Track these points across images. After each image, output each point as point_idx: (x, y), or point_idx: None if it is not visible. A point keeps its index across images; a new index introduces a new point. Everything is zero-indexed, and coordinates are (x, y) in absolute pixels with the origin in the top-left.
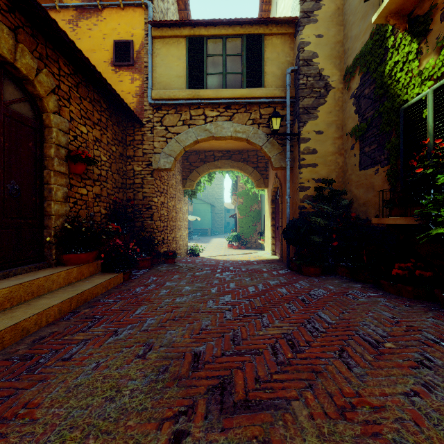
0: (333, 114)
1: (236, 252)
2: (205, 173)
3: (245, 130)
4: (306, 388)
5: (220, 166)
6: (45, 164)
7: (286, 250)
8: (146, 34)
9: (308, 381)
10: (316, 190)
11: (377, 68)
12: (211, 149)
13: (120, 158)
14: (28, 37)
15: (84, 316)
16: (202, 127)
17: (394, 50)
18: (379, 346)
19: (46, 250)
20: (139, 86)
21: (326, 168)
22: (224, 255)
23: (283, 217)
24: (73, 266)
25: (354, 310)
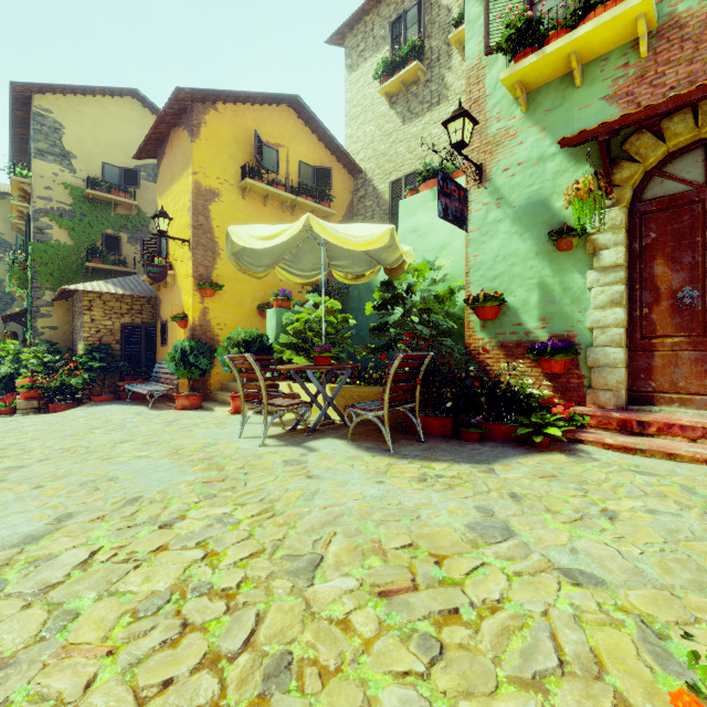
0: None
1: None
2: None
3: None
4: None
5: None
6: None
7: None
8: None
9: None
10: None
11: None
12: None
13: None
14: None
15: None
16: None
17: None
18: None
19: None
20: None
21: None
22: None
23: None
24: None
25: None
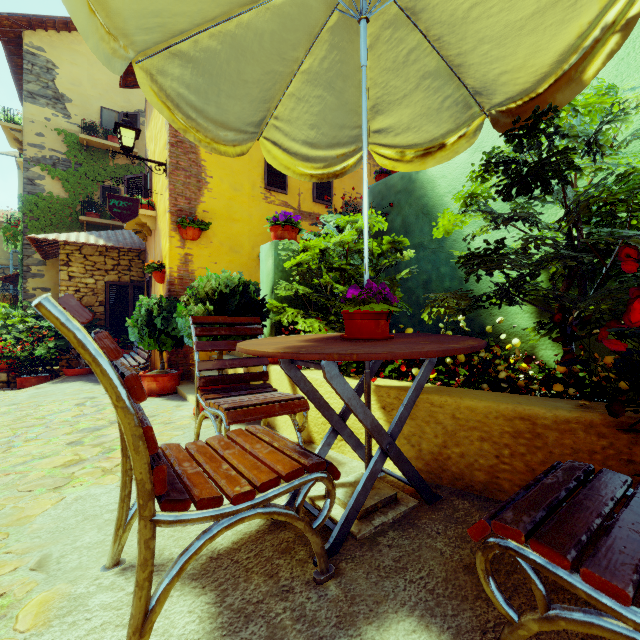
0: None
1: None
2: None
3: None
4: None
5: None
6: None
7: None
8: None
9: None
10: None
11: None
12: None
13: None
14: None
15: None
16: None
17: None
18: None
19: None
20: None
21: None
22: None
23: None
24: None
25: None
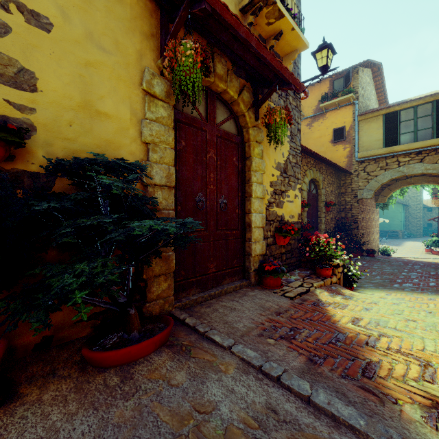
0: None
1: (435, 257)
2: (396, 189)
3: (435, 167)
4: (438, 287)
5: (413, 183)
6: (318, 210)
7: None
8: (353, 120)
9: None
10: None
11: None
12: None
13: (338, 195)
14: (317, 165)
15: None
16: (396, 170)
17: None
18: None
19: None
20: (349, 151)
21: None
22: (418, 258)
23: None
24: None
25: None
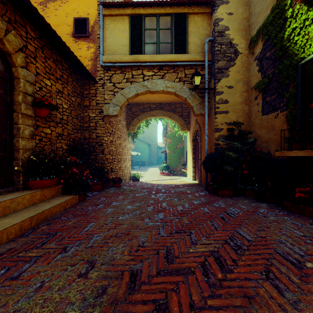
0: (240, 73)
1: (166, 178)
2: (143, 119)
3: (173, 85)
4: None
5: (154, 115)
6: (14, 108)
7: (205, 176)
8: (98, 13)
9: (243, 308)
10: (228, 131)
11: (277, 35)
12: (148, 102)
13: (78, 107)
14: None
15: (41, 232)
16: (141, 84)
17: (292, 19)
18: (301, 266)
19: (15, 177)
20: (93, 52)
21: (235, 115)
22: (157, 180)
23: (202, 152)
24: (37, 189)
25: (267, 228)
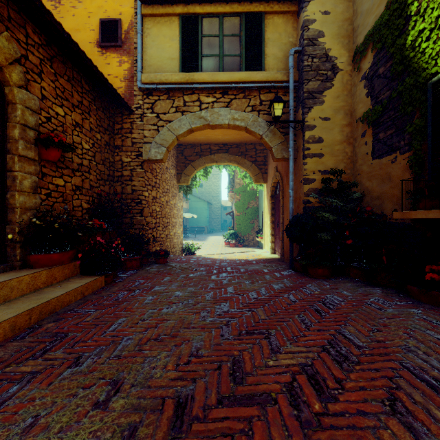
0: (341, 99)
1: (234, 250)
2: (200, 167)
3: (243, 117)
4: None
5: (216, 160)
6: (8, 148)
7: (289, 248)
8: (135, 12)
9: None
10: (323, 182)
11: (394, 42)
12: (208, 142)
13: (106, 147)
14: None
15: (44, 333)
16: (197, 115)
17: (418, 17)
18: None
19: (9, 249)
20: (128, 69)
21: (333, 159)
22: (221, 254)
23: (284, 213)
24: (43, 268)
25: (386, 327)
